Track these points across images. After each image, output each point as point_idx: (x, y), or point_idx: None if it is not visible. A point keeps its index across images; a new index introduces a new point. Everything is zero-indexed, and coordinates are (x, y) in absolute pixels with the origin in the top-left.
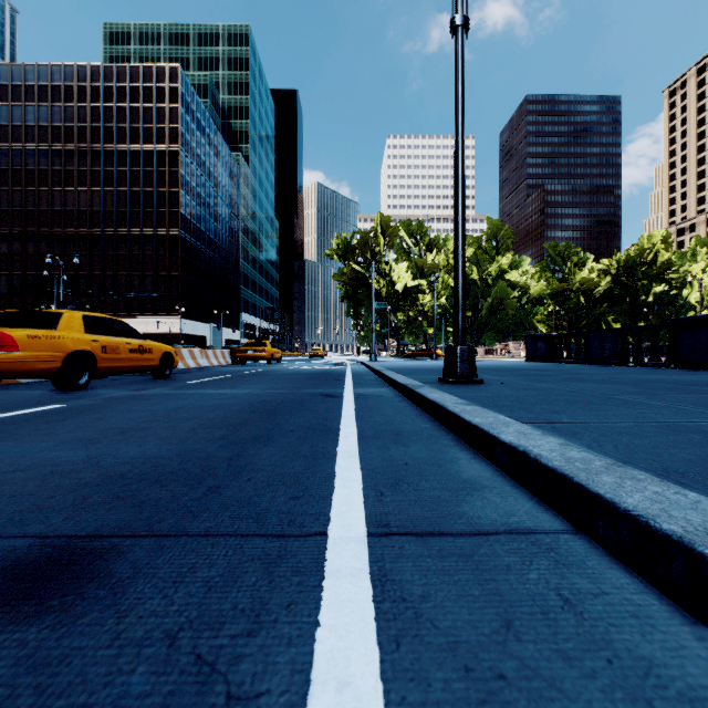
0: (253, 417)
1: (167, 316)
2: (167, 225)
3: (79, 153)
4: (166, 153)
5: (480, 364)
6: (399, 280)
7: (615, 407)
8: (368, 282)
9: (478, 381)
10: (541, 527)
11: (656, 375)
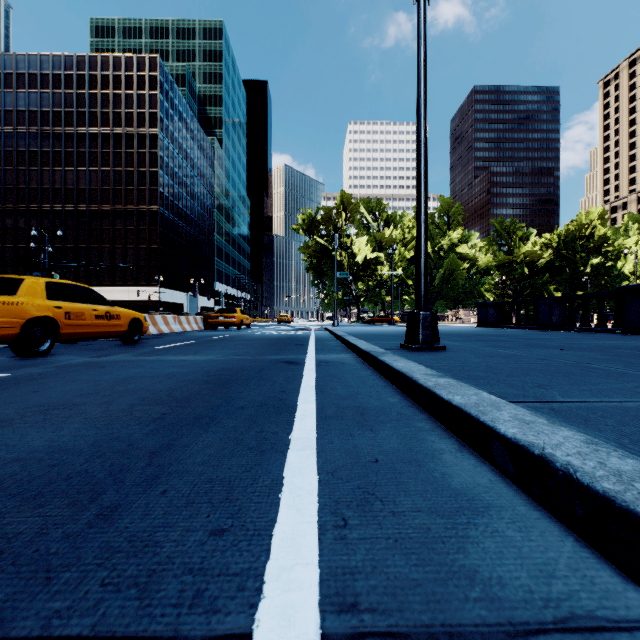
0: (204, 389)
1: (147, 286)
2: (147, 201)
3: (66, 135)
4: (146, 136)
5: None
6: (360, 252)
7: (603, 379)
8: (331, 254)
9: (441, 347)
10: (612, 610)
11: (611, 341)
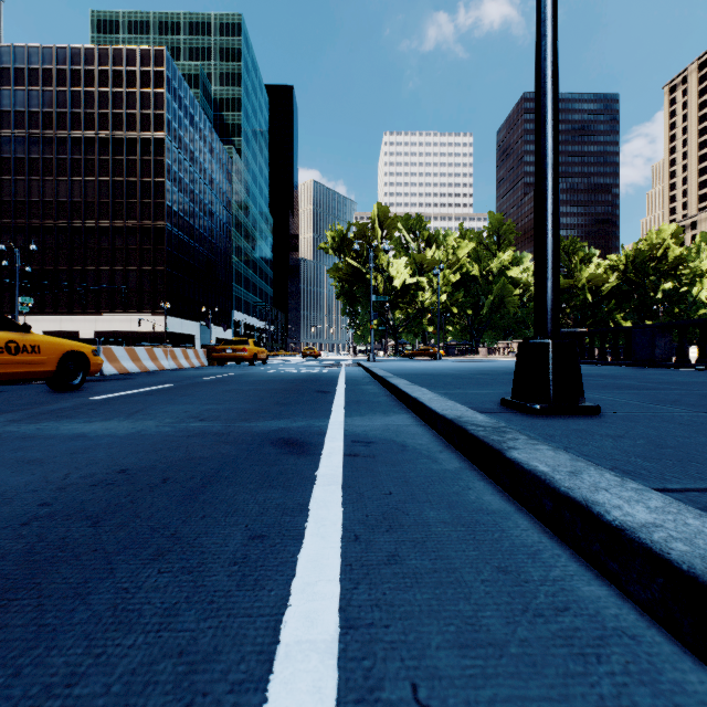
0: None
1: (152, 314)
2: (152, 217)
3: (58, 140)
4: (151, 140)
5: (502, 366)
6: (398, 276)
7: None
8: (365, 278)
9: (593, 408)
10: None
11: None
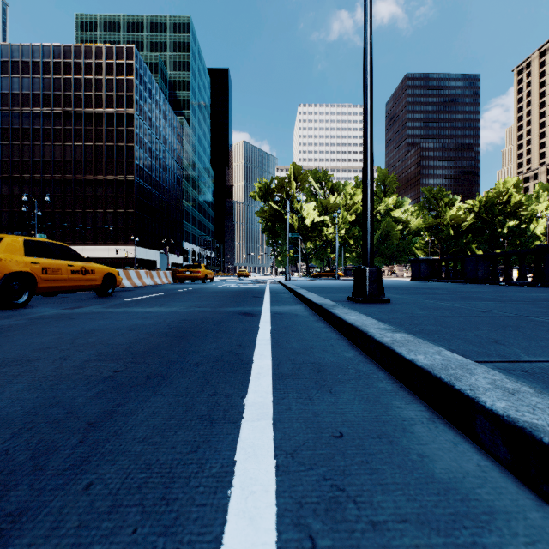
0: (163, 342)
1: (125, 245)
2: (125, 172)
3: (54, 115)
4: (124, 115)
5: None
6: (308, 216)
7: None
8: (284, 218)
9: (386, 300)
10: None
11: (536, 293)
